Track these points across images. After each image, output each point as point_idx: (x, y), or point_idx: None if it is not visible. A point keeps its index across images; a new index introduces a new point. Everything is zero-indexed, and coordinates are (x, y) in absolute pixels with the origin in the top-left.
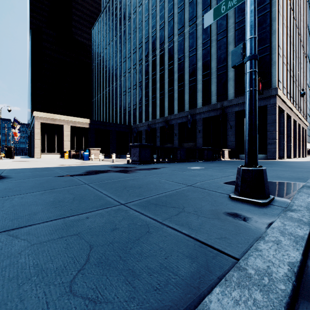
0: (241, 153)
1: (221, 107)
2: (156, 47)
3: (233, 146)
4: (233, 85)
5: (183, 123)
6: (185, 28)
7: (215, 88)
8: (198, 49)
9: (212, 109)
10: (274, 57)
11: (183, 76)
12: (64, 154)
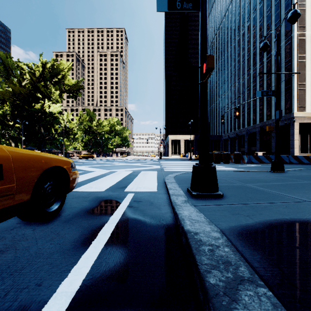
0: (280, 154)
1: (268, 124)
2: (235, 81)
3: (274, 149)
4: (274, 110)
5: (250, 133)
6: (250, 70)
7: (265, 111)
8: (257, 84)
9: (263, 125)
10: (293, 93)
11: (249, 102)
12: (180, 155)
